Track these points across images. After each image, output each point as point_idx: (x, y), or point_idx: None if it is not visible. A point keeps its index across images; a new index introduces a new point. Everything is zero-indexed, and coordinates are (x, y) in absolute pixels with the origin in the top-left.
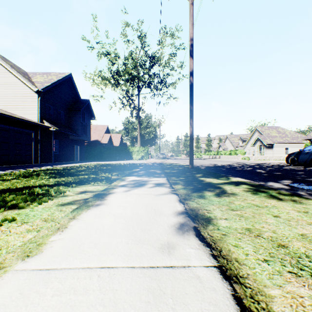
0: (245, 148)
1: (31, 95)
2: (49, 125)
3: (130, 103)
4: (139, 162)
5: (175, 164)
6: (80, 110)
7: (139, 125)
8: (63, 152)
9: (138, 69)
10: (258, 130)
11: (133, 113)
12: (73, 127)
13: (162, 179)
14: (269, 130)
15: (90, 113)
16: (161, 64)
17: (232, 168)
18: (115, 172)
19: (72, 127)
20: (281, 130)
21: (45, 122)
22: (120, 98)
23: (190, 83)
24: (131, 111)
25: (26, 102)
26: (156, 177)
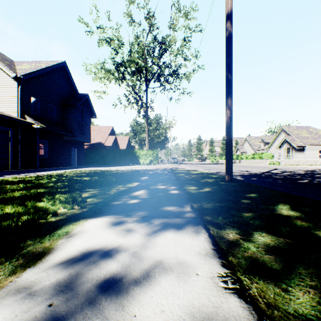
0: (269, 151)
1: (10, 84)
2: (33, 121)
3: (137, 99)
4: (146, 167)
5: (194, 172)
6: (75, 105)
7: (147, 125)
8: (54, 155)
9: (145, 58)
10: (284, 130)
11: (140, 112)
12: (68, 126)
13: (196, 243)
14: (298, 131)
15: (90, 110)
16: (172, 52)
17: (292, 180)
18: (92, 190)
19: (67, 126)
20: (313, 131)
21: (27, 117)
22: (126, 95)
23: (227, 34)
24: (138, 110)
25: (3, 92)
26: (171, 227)
